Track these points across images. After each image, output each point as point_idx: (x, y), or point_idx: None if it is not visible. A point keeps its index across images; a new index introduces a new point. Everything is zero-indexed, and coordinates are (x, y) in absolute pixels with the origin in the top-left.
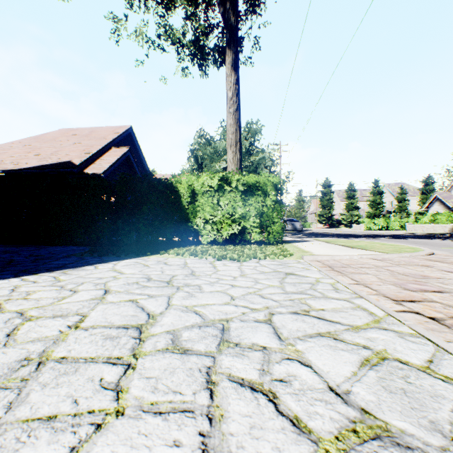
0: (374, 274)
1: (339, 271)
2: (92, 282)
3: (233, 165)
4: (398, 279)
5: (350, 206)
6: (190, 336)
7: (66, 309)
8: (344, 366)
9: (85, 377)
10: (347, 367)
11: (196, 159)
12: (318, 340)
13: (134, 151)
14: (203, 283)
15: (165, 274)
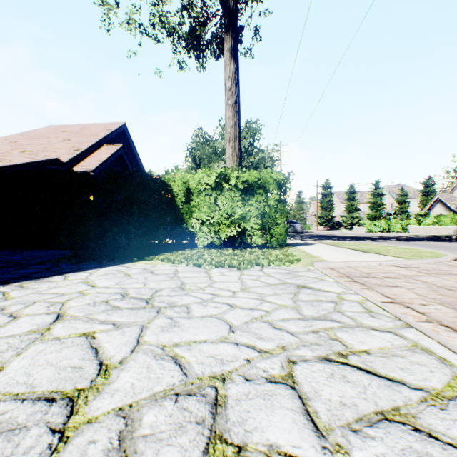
0: (408, 287)
1: (361, 283)
2: (47, 301)
3: (232, 162)
4: (444, 296)
5: (350, 208)
6: (155, 424)
7: None
8: None
9: None
10: None
11: (194, 159)
12: (386, 433)
13: (128, 149)
14: (193, 302)
15: (148, 288)
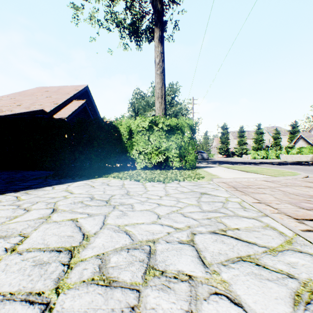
0: (270, 193)
1: (242, 191)
2: (45, 202)
3: (159, 112)
4: (292, 199)
5: (240, 142)
6: (117, 262)
7: (12, 229)
8: (277, 305)
9: None
10: (281, 306)
11: (134, 109)
12: (241, 266)
13: (89, 103)
14: (135, 202)
15: (106, 194)
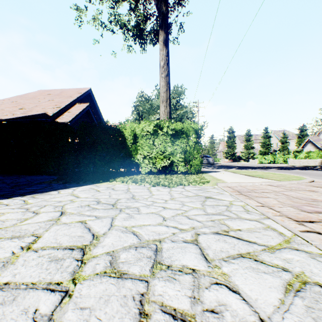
0: (274, 197)
1: (246, 195)
2: (52, 205)
3: (164, 116)
4: (294, 202)
5: (247, 146)
6: (126, 258)
7: (25, 230)
8: (270, 292)
9: (21, 308)
10: (273, 293)
11: (138, 112)
12: (240, 261)
13: (92, 106)
14: (141, 205)
15: (112, 198)
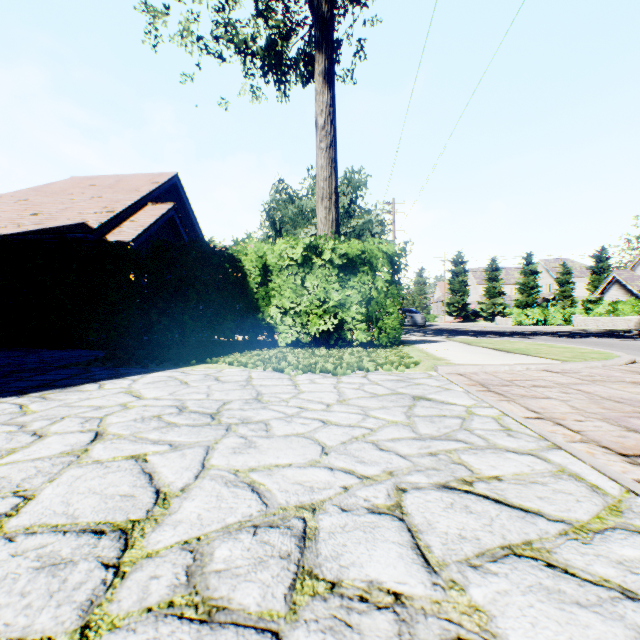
0: (561, 398)
1: (500, 393)
2: (80, 416)
3: (325, 228)
4: (608, 410)
5: (491, 291)
6: (229, 559)
7: (0, 480)
8: None
9: None
10: None
11: (273, 223)
12: (512, 568)
13: (181, 209)
14: (274, 417)
15: (212, 400)
